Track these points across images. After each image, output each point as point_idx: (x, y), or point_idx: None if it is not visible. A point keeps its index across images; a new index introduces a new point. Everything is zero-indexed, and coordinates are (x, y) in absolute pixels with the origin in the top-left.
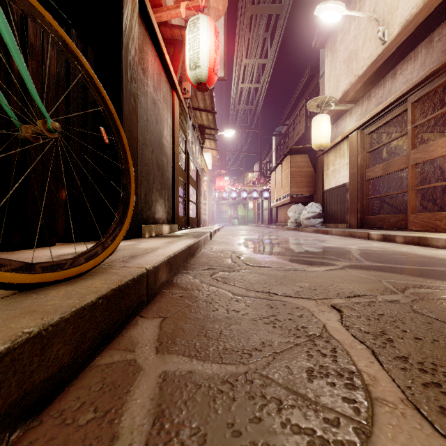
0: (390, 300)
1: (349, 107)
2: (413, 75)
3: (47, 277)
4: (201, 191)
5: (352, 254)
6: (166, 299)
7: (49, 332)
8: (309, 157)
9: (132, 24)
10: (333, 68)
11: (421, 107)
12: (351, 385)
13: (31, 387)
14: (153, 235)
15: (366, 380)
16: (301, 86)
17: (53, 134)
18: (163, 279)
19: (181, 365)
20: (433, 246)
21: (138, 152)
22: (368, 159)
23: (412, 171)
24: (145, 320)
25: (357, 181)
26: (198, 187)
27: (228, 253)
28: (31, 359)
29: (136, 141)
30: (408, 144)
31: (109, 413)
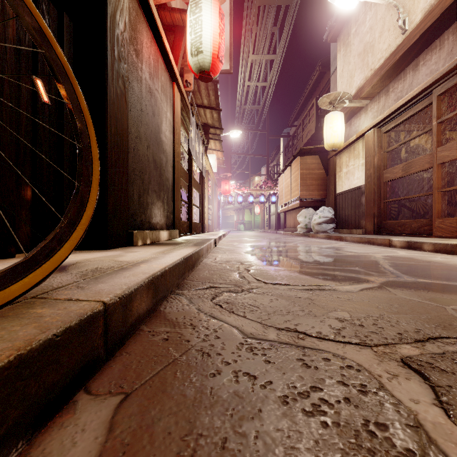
0: None
1: (364, 104)
2: (438, 65)
3: None
4: (205, 195)
5: (383, 266)
6: (141, 345)
7: None
8: (320, 158)
9: None
10: (346, 63)
11: (445, 102)
12: None
13: None
14: (148, 243)
15: None
16: (311, 84)
17: None
18: (142, 309)
19: None
20: None
21: (129, 146)
22: (386, 159)
23: (438, 171)
24: (89, 403)
25: (373, 183)
26: (202, 190)
27: (234, 264)
28: None
29: (126, 132)
30: (433, 141)
31: None
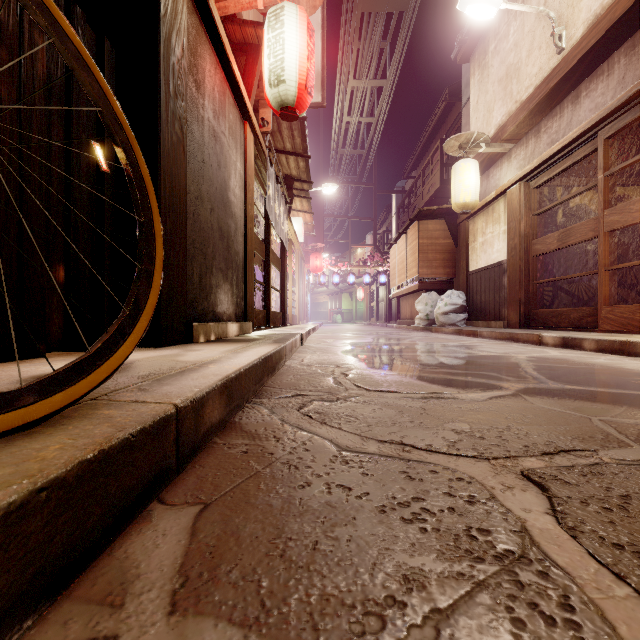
0: (627, 461)
1: (507, 149)
2: (606, 98)
3: None
4: (287, 274)
5: (524, 369)
6: (216, 458)
7: None
8: (447, 223)
9: (177, 6)
10: (482, 92)
11: (616, 147)
12: None
13: None
14: (212, 339)
15: None
16: (434, 119)
17: None
18: (214, 418)
19: None
20: None
21: (188, 209)
22: (537, 225)
23: (606, 242)
24: (166, 512)
25: (519, 258)
26: (284, 268)
27: (328, 367)
28: None
29: (185, 192)
30: (599, 201)
31: None
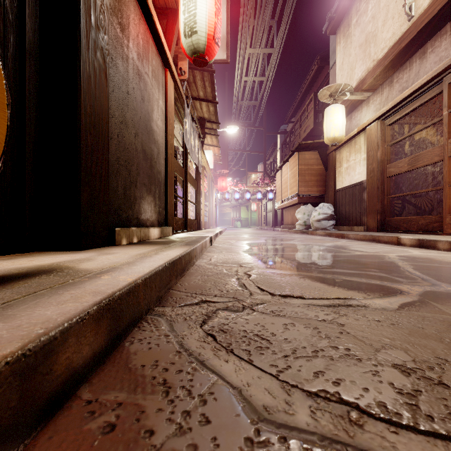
0: None
1: (366, 96)
2: (449, 52)
3: None
4: (201, 191)
5: (405, 269)
6: (57, 449)
7: None
8: (319, 153)
9: None
10: (346, 55)
11: None
12: None
13: None
14: (135, 242)
15: None
16: (309, 79)
17: None
18: (82, 358)
19: None
20: None
21: (112, 131)
22: (390, 153)
23: (449, 164)
24: None
25: (376, 178)
26: (198, 186)
27: (232, 266)
28: None
29: (107, 114)
30: (444, 132)
31: None
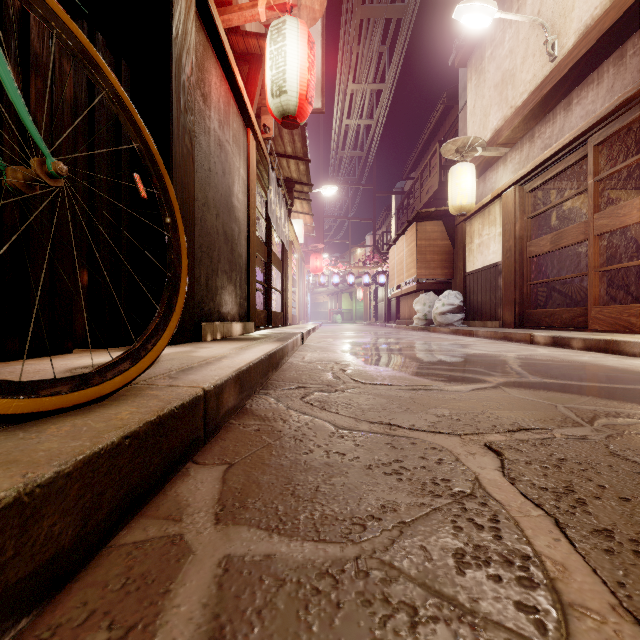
0: (574, 436)
1: (502, 153)
2: (596, 105)
3: (45, 404)
4: (288, 275)
5: (510, 366)
6: (234, 434)
7: (35, 496)
8: (445, 224)
9: (187, 27)
10: (479, 96)
11: (607, 152)
12: (527, 580)
13: (1, 590)
14: (218, 338)
15: (550, 572)
16: (433, 122)
17: (56, 181)
18: (230, 403)
19: (254, 544)
20: (626, 353)
21: (196, 216)
22: (531, 227)
23: (595, 245)
24: (200, 469)
25: (514, 259)
26: (285, 269)
27: (327, 364)
28: (1, 544)
29: (194, 200)
30: (589, 206)
31: (133, 632)
